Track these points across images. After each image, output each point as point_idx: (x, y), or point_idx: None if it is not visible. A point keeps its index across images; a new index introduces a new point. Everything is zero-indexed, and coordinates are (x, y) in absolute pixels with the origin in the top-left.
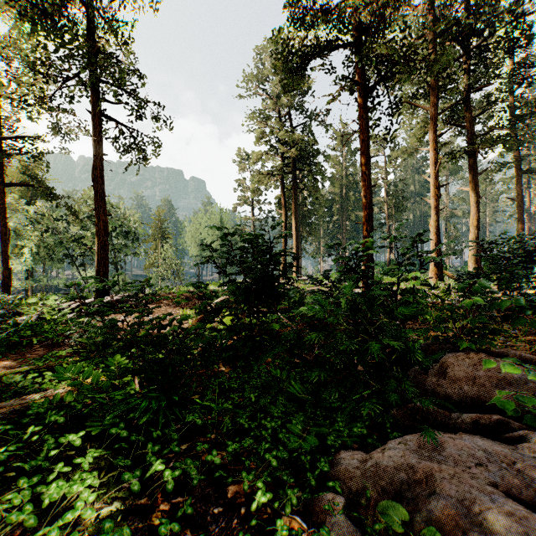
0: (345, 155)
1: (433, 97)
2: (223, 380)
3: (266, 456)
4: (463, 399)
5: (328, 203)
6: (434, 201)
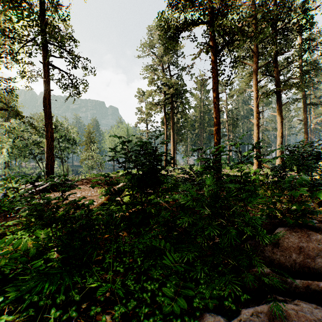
0: (202, 93)
1: (255, 58)
2: (119, 244)
3: (145, 321)
4: (293, 265)
5: (192, 122)
6: (256, 121)
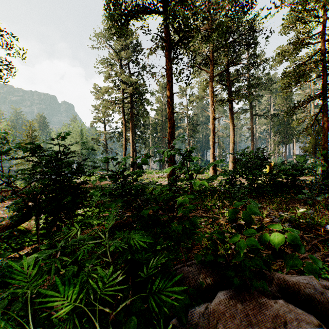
0: (164, 96)
1: (211, 66)
2: None
3: None
4: None
5: (154, 125)
6: (212, 127)
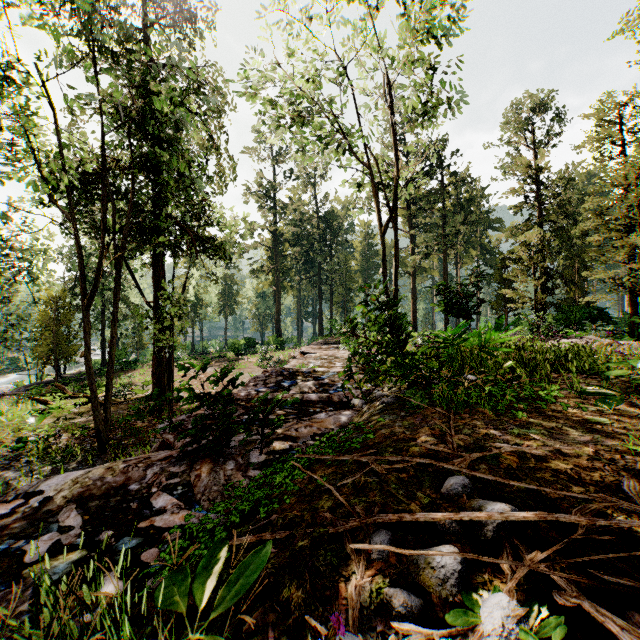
0: None
1: None
2: None
3: None
4: None
5: None
6: None
